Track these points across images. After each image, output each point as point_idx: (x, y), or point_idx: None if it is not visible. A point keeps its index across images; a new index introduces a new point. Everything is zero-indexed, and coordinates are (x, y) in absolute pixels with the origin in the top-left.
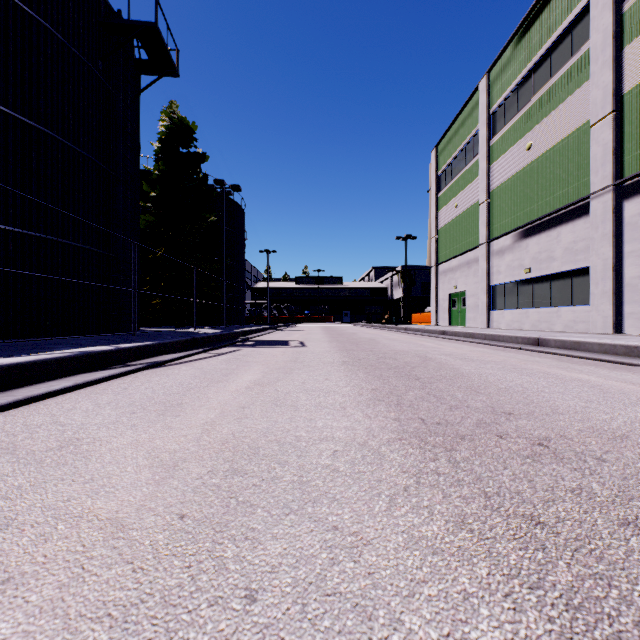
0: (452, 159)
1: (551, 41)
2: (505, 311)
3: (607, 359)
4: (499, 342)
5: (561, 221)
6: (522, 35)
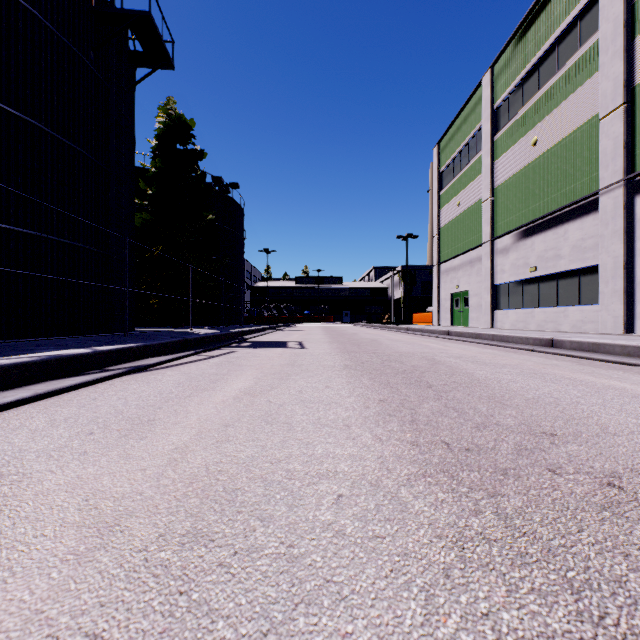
0: (454, 156)
1: (558, 33)
2: (509, 311)
3: (633, 362)
4: (508, 343)
5: (568, 218)
6: (527, 28)
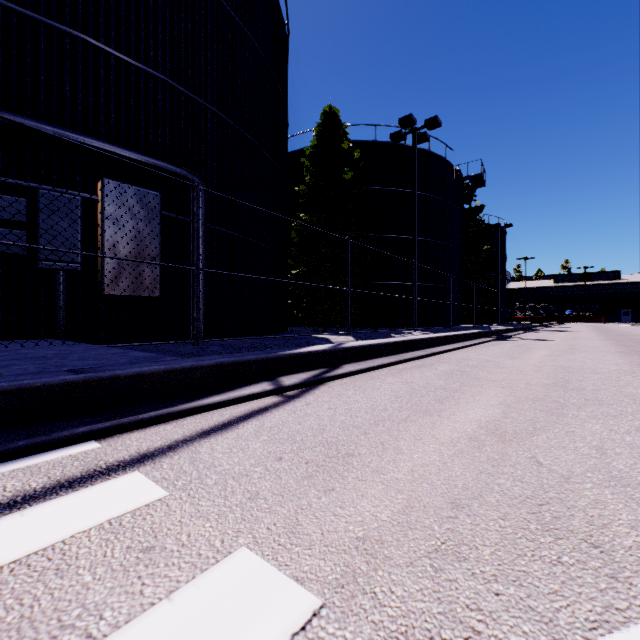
0: None
1: None
2: None
3: None
4: None
5: None
6: None
